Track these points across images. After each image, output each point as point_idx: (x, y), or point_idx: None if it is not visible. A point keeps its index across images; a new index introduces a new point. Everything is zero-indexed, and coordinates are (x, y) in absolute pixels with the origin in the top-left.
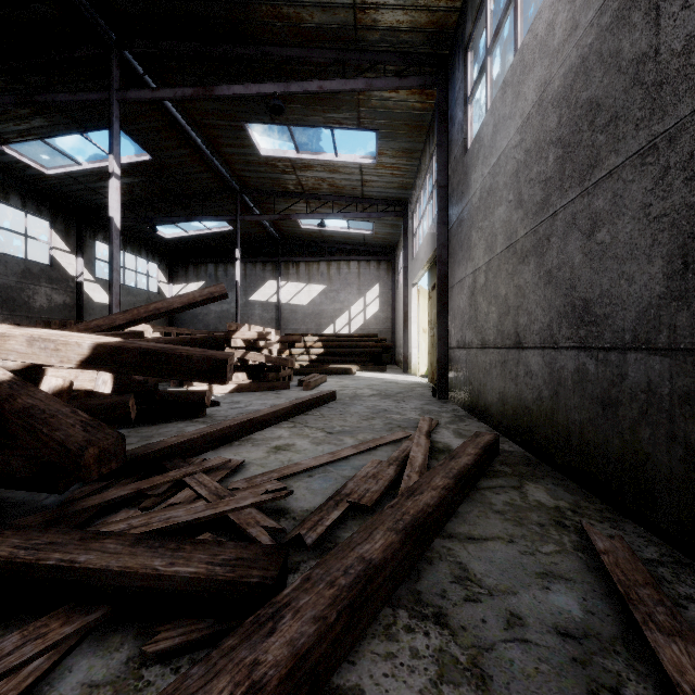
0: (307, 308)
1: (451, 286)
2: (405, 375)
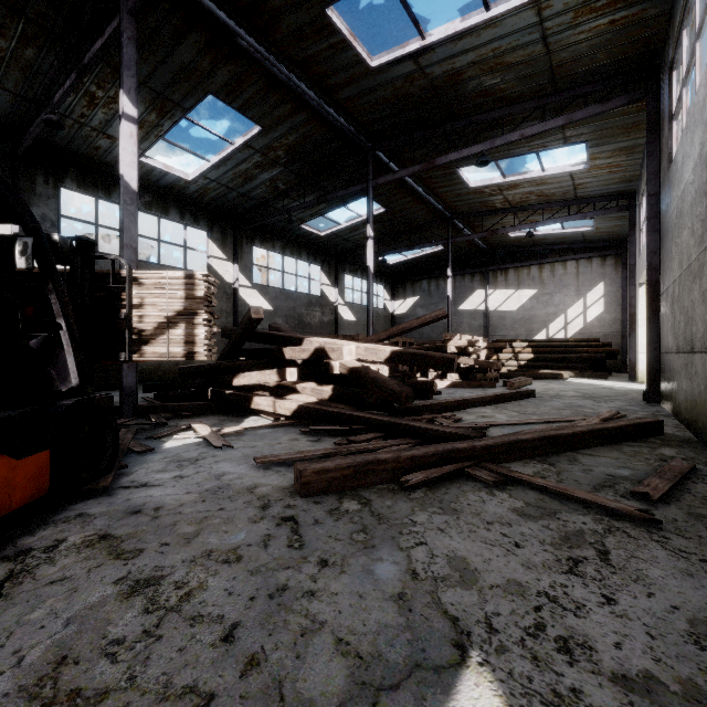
0: (516, 314)
1: (661, 292)
2: (629, 382)
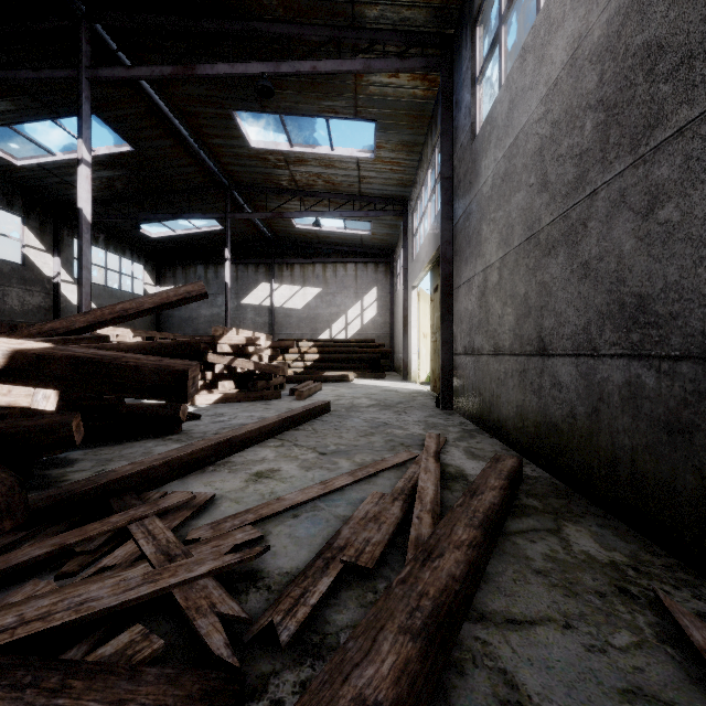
0: (302, 312)
1: (456, 286)
2: (405, 382)
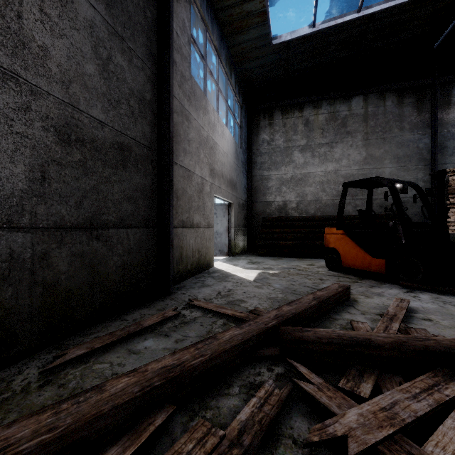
0: None
1: None
2: None
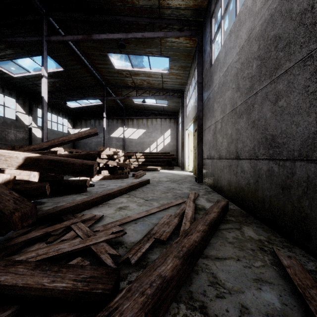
0: (137, 140)
1: (204, 129)
2: (182, 171)
